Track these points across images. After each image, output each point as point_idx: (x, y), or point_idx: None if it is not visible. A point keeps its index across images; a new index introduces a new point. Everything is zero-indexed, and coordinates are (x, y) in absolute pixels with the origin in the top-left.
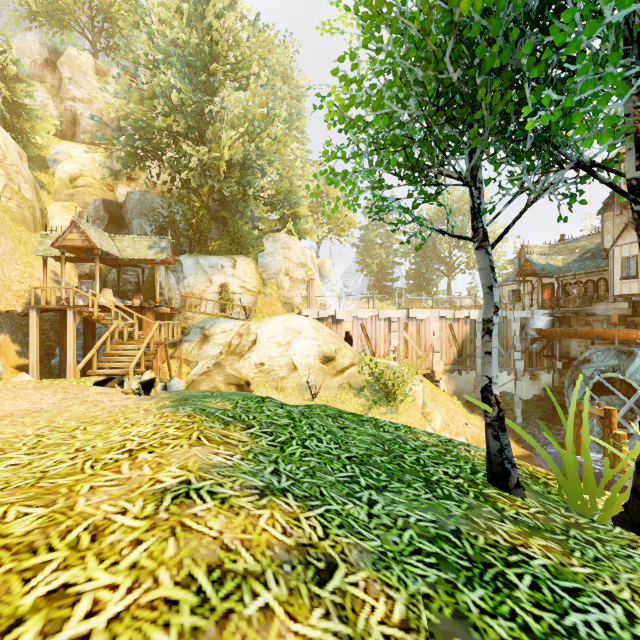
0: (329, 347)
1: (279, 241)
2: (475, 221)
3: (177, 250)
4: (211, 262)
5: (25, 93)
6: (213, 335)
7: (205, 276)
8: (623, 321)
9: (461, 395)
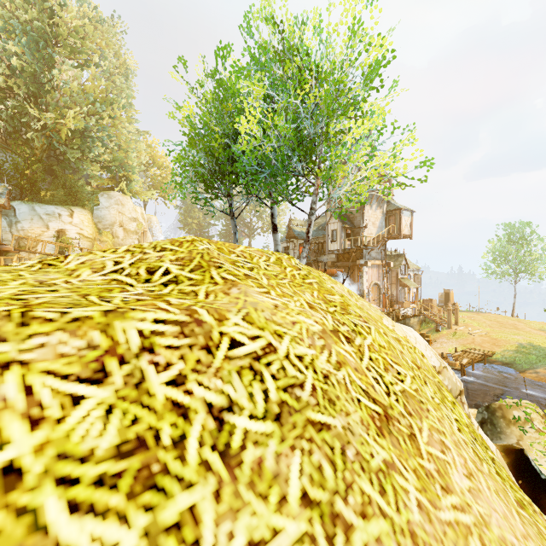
0: None
1: (114, 198)
2: (230, 209)
3: None
4: (48, 210)
5: None
6: None
7: (41, 222)
8: (333, 265)
9: None
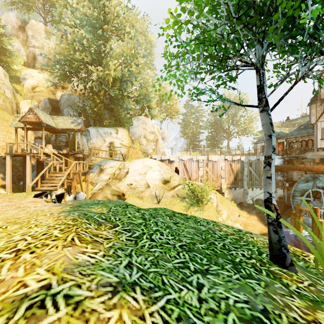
0: (167, 175)
1: (140, 120)
2: (260, 94)
3: (87, 125)
4: (105, 131)
5: (8, 43)
6: (105, 169)
7: (101, 138)
8: (322, 161)
9: (236, 200)
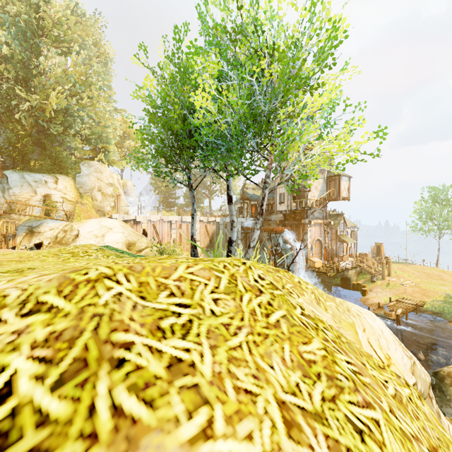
0: (132, 238)
1: (93, 167)
2: (189, 181)
3: None
4: (36, 178)
5: None
6: (41, 231)
7: (30, 188)
8: (281, 223)
9: None
